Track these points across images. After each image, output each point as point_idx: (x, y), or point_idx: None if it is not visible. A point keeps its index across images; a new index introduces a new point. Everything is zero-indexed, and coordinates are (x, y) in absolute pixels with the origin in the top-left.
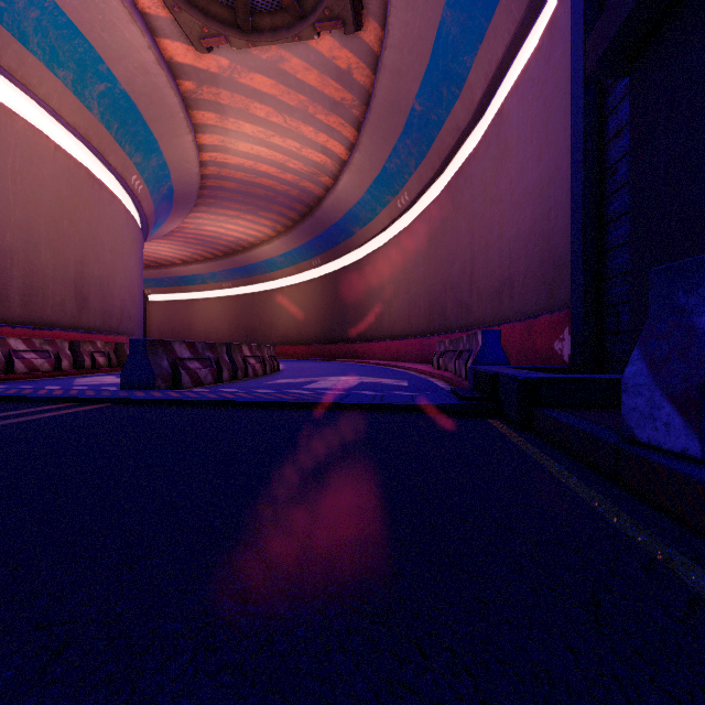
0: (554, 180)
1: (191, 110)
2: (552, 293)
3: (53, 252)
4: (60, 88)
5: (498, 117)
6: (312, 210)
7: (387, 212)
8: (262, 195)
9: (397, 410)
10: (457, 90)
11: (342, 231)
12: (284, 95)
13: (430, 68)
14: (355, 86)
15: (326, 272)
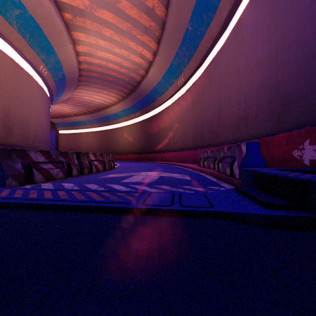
0: (281, 49)
1: (70, 31)
2: (279, 121)
3: None
4: None
5: (237, 25)
6: (135, 88)
7: (172, 87)
8: (111, 80)
9: (198, 216)
10: (212, 15)
11: (150, 99)
12: (119, 23)
13: (197, 3)
14: (156, 18)
15: (143, 119)
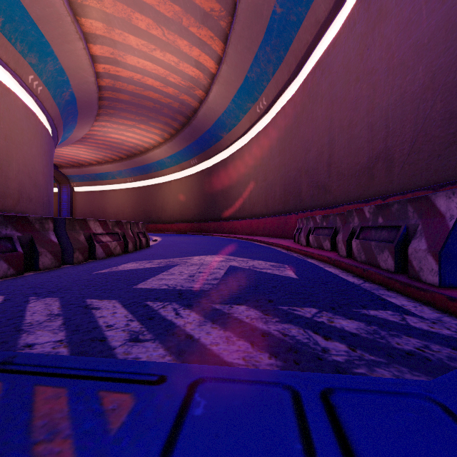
0: None
1: (79, 17)
2: None
3: None
4: None
5: None
6: (189, 120)
7: (247, 117)
8: (151, 107)
9: None
10: None
11: (212, 137)
12: (161, 5)
13: None
14: None
15: (201, 169)
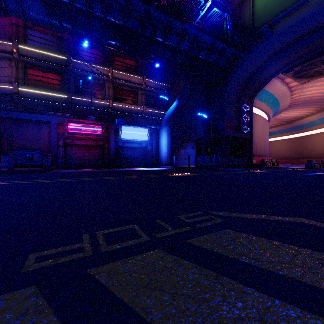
0: None
1: (291, 92)
2: None
3: (261, 140)
4: (264, 105)
5: None
6: None
7: None
8: (312, 101)
9: None
10: None
11: None
12: None
13: None
14: None
15: None
